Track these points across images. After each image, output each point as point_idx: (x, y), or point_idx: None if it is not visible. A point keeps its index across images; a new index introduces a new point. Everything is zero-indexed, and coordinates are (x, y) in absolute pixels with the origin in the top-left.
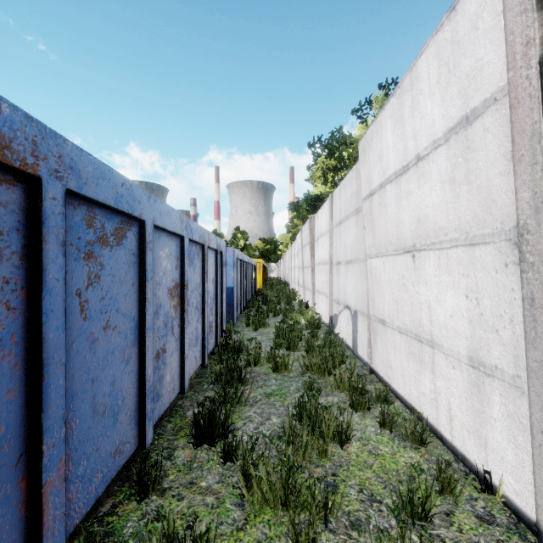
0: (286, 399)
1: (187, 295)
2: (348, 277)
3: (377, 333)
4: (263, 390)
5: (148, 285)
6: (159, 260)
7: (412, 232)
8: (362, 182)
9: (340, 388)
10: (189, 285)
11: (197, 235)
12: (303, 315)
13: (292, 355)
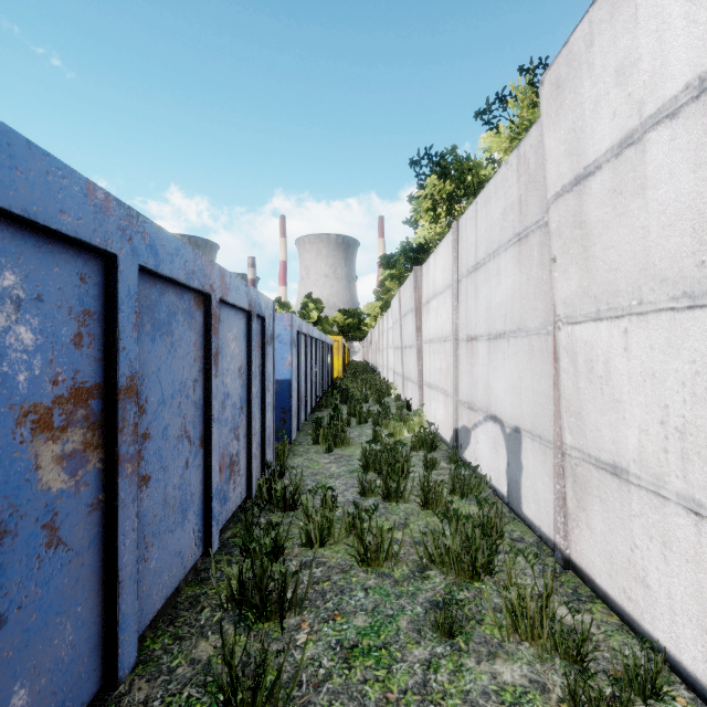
0: (392, 671)
1: (129, 416)
2: (495, 363)
3: (592, 489)
4: (336, 633)
5: None
6: None
7: None
8: (550, 162)
9: (520, 631)
10: (151, 387)
11: (179, 266)
12: (405, 422)
13: (394, 511)
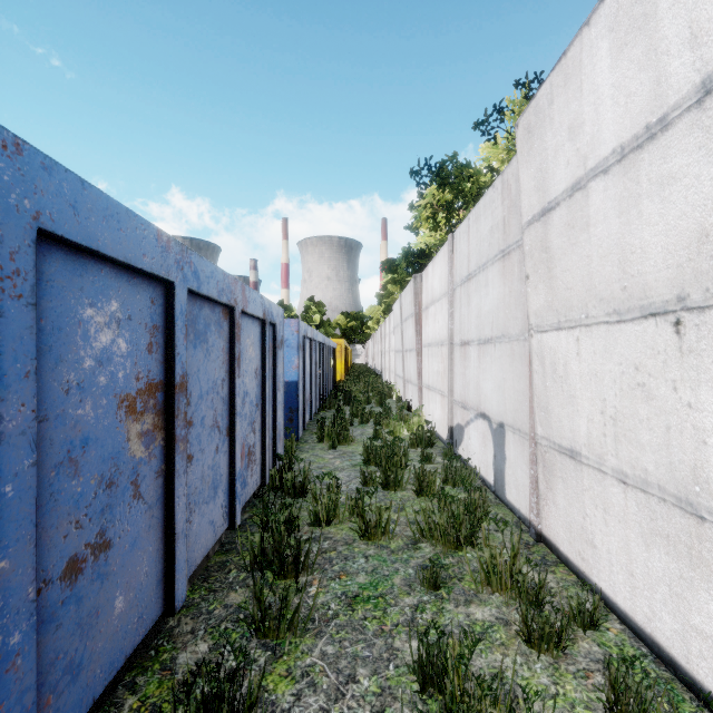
0: (387, 612)
1: (181, 407)
2: (484, 365)
3: (556, 471)
4: (341, 587)
5: (10, 396)
6: (78, 330)
7: (676, 267)
8: (524, 194)
9: (492, 584)
10: (194, 384)
11: (213, 286)
12: (405, 422)
13: (392, 498)
